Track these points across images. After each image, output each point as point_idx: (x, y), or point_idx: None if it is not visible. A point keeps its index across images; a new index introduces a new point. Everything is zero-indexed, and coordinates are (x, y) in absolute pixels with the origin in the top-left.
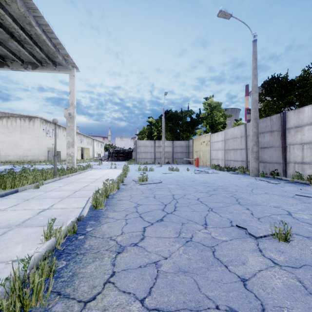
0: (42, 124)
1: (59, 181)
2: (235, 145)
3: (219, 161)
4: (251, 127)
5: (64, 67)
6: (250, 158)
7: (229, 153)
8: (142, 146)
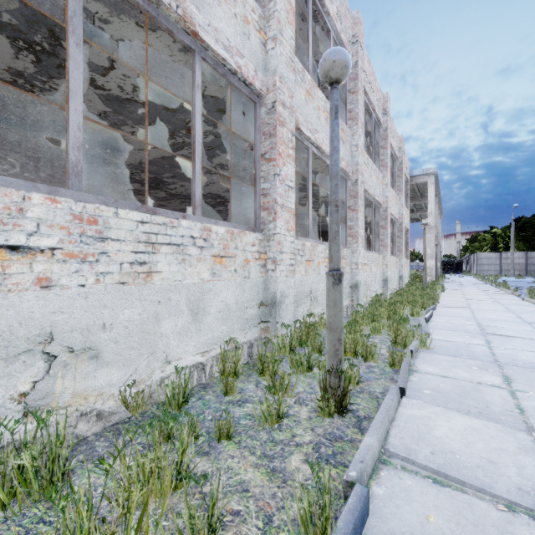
0: None
1: None
2: None
3: None
4: None
5: None
6: None
7: None
8: (484, 259)
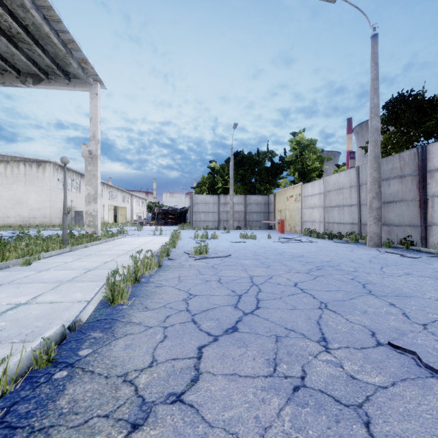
0: (57, 172)
1: (69, 253)
2: (341, 199)
3: (315, 224)
4: (369, 170)
5: (82, 80)
6: (368, 218)
7: (331, 212)
8: (201, 204)
